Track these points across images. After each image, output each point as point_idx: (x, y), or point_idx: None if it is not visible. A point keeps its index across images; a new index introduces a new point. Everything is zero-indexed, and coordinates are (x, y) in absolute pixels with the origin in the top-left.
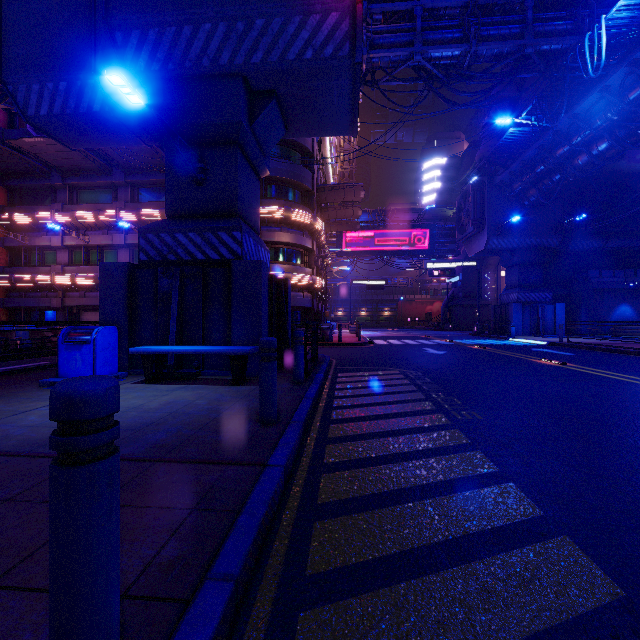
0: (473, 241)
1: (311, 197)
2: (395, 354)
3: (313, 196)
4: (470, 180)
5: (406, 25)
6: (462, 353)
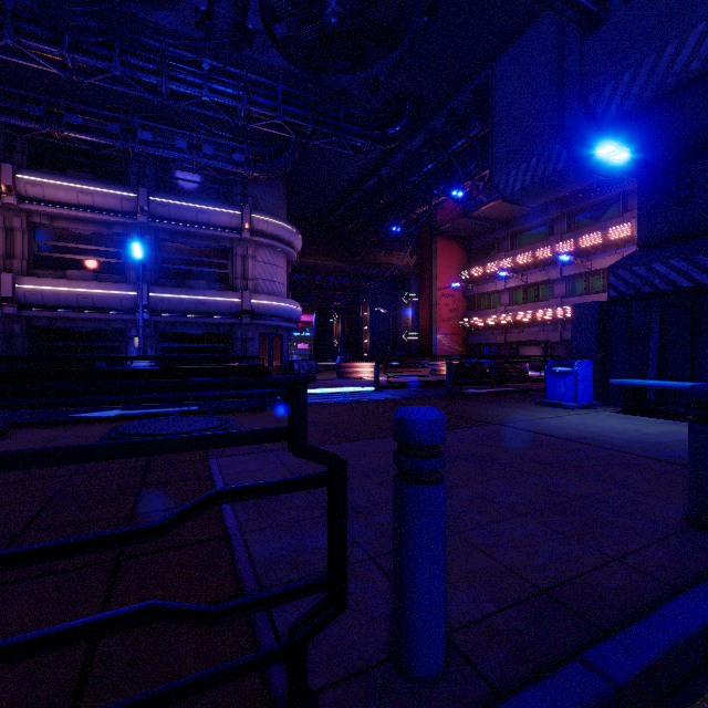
0: None
1: None
2: None
3: None
4: None
5: None
6: None
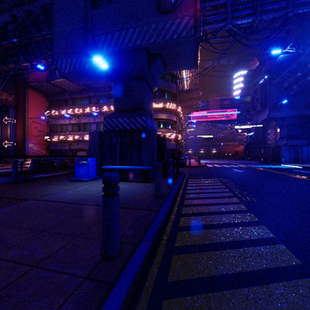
0: (260, 114)
1: (176, 96)
2: (217, 171)
3: (177, 96)
4: (259, 82)
5: (223, 10)
6: (252, 171)
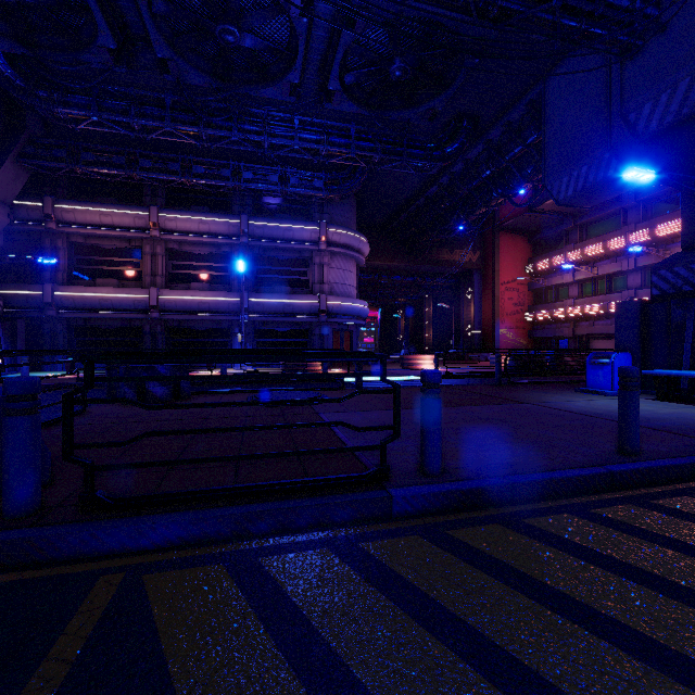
0: None
1: None
2: None
3: None
4: None
5: None
6: None
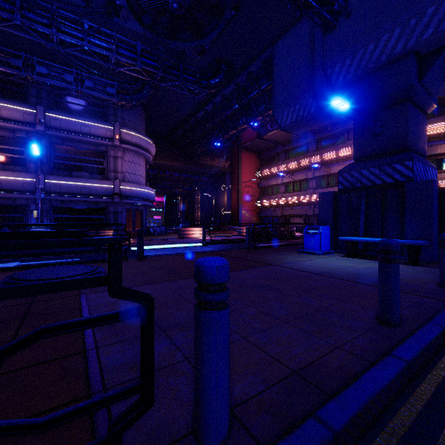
0: None
1: None
2: None
3: None
4: None
5: None
6: None
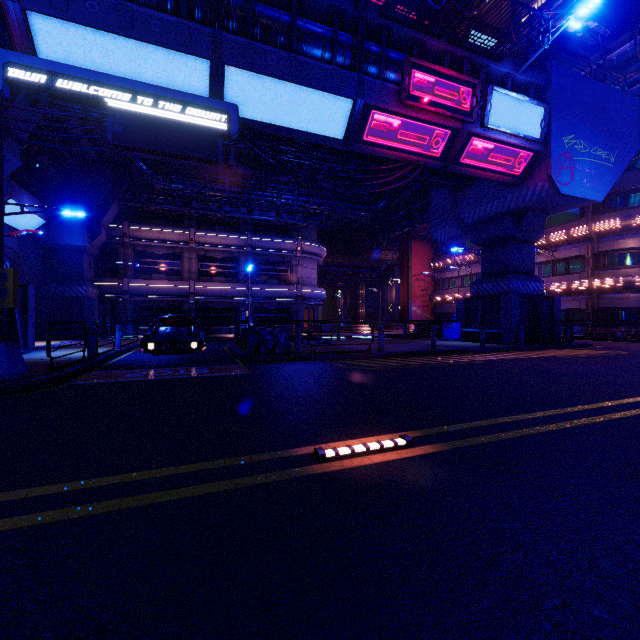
0: None
1: None
2: None
3: None
4: None
5: None
6: None
